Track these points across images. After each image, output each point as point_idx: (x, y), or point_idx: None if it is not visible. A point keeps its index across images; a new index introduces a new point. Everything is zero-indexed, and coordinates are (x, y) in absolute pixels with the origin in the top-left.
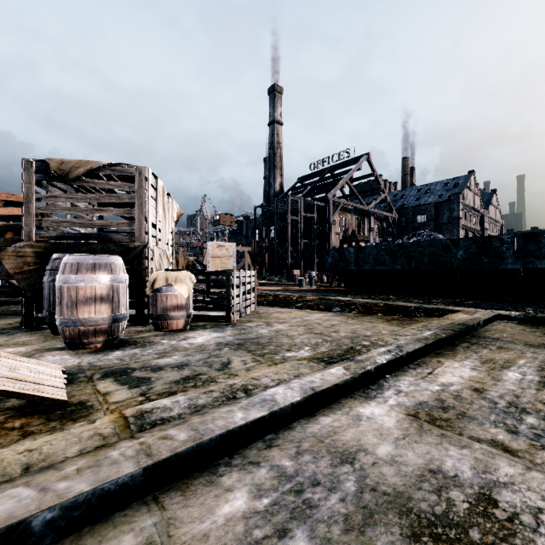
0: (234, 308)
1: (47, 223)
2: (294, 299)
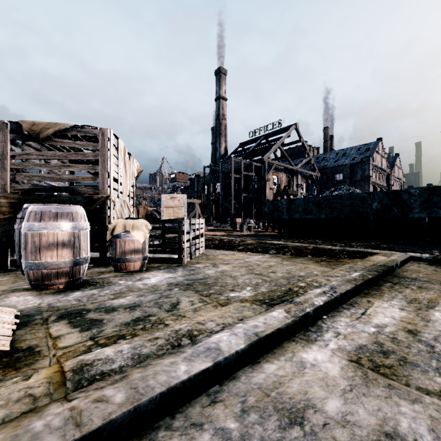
0: (185, 251)
1: (20, 177)
2: (236, 243)
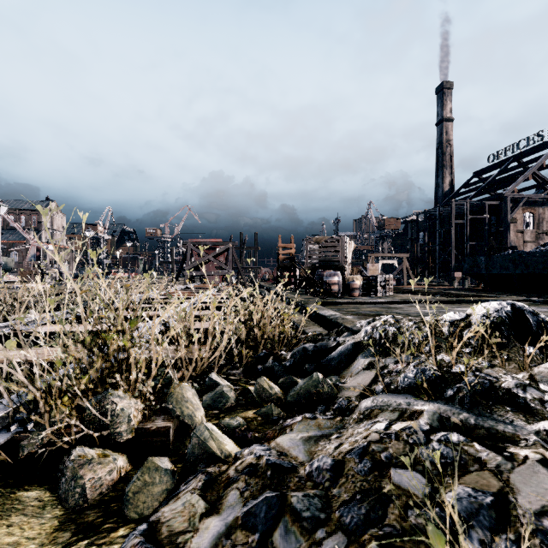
0: (379, 291)
1: (312, 259)
2: (420, 291)
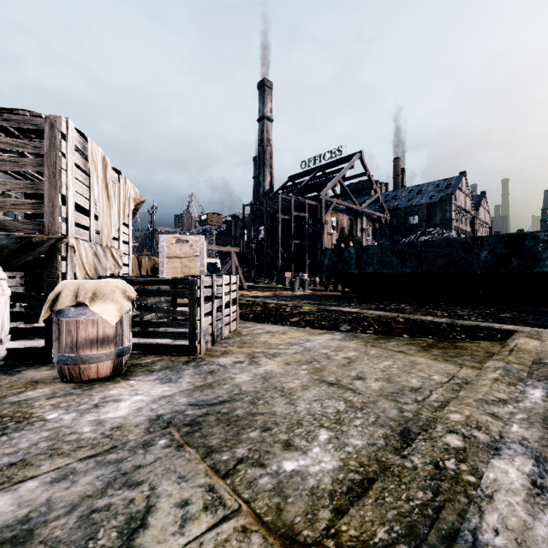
0: (202, 334)
1: None
2: (287, 310)
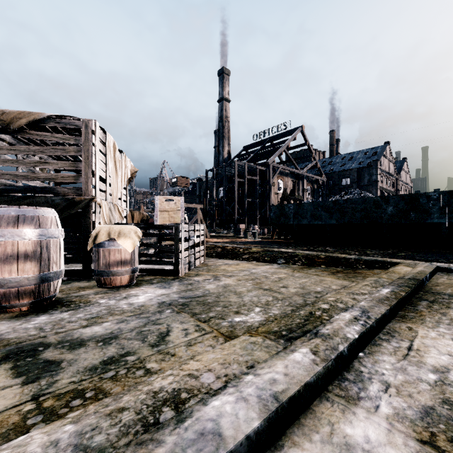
0: (182, 262)
1: None
2: (240, 251)
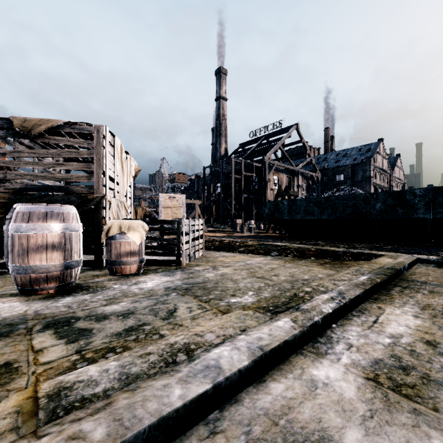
0: (184, 253)
1: (11, 176)
2: (237, 244)
